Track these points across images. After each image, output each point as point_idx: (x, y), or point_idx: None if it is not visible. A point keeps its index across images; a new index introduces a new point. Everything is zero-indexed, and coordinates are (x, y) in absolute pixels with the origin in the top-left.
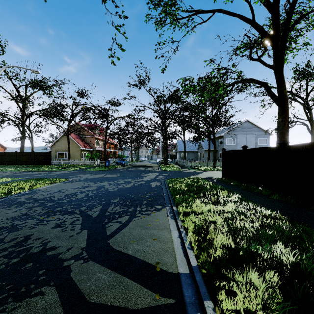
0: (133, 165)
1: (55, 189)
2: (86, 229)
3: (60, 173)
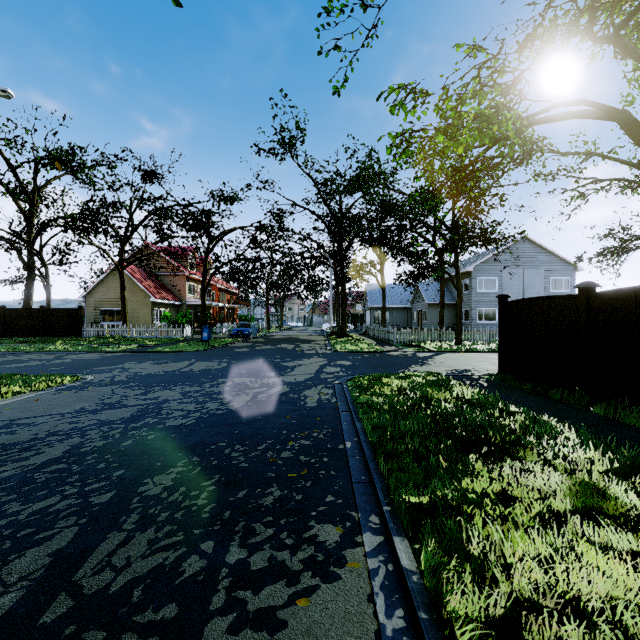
0: (270, 337)
1: (3, 415)
2: None
3: (82, 360)
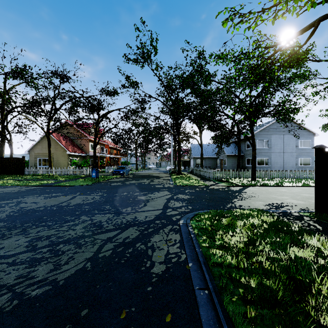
0: (136, 174)
1: None
2: None
3: (0, 193)
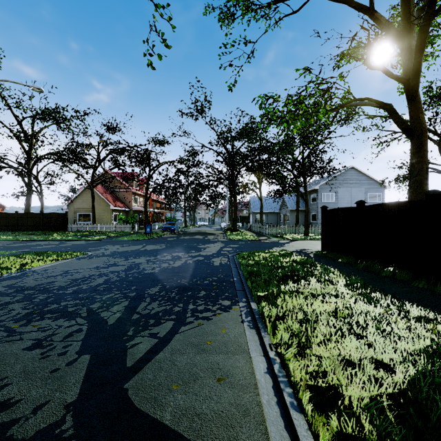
0: (187, 231)
1: (60, 269)
2: (88, 352)
3: (77, 244)
